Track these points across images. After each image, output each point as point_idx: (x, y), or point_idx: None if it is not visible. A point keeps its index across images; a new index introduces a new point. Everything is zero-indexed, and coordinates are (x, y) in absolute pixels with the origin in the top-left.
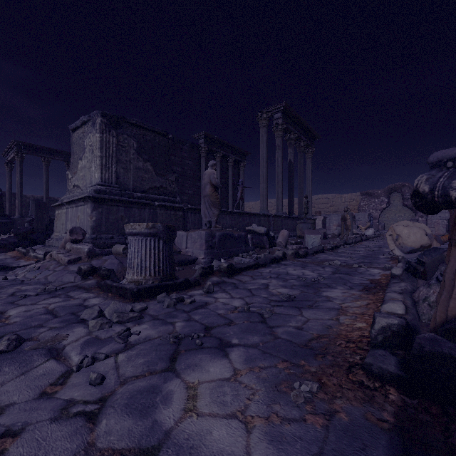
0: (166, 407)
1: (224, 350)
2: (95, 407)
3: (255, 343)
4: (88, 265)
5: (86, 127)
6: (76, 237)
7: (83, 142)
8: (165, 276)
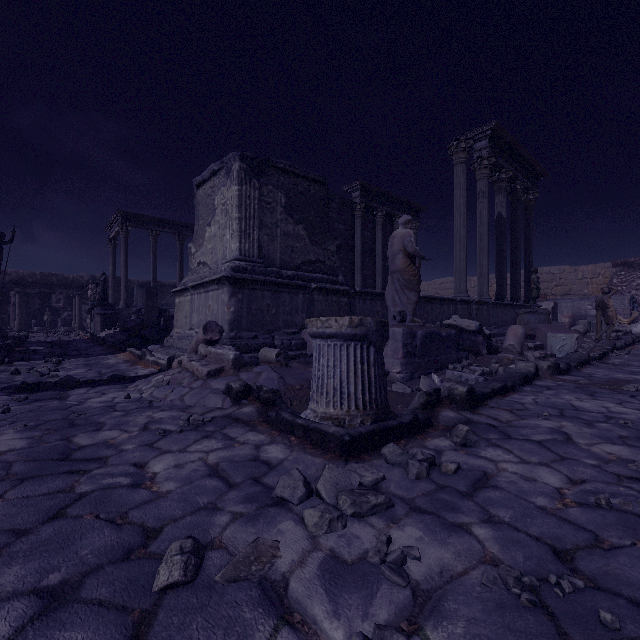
0: None
1: None
2: None
3: None
4: (240, 382)
5: (217, 178)
6: (211, 336)
7: (212, 201)
8: (380, 411)
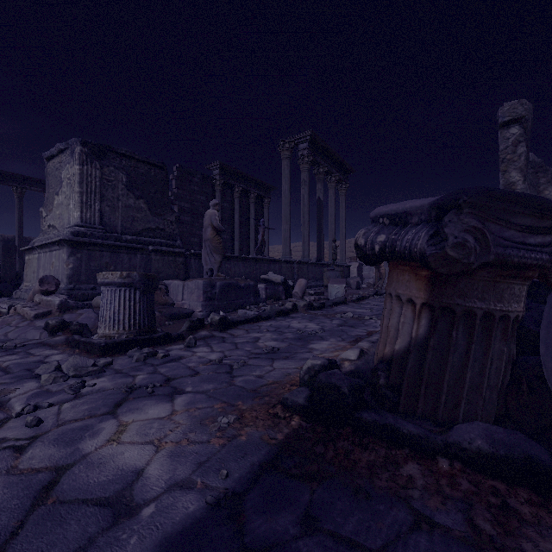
0: (92, 439)
1: (172, 396)
2: (26, 442)
3: (207, 390)
4: (58, 319)
5: (64, 156)
6: (47, 288)
7: (60, 174)
8: (142, 330)
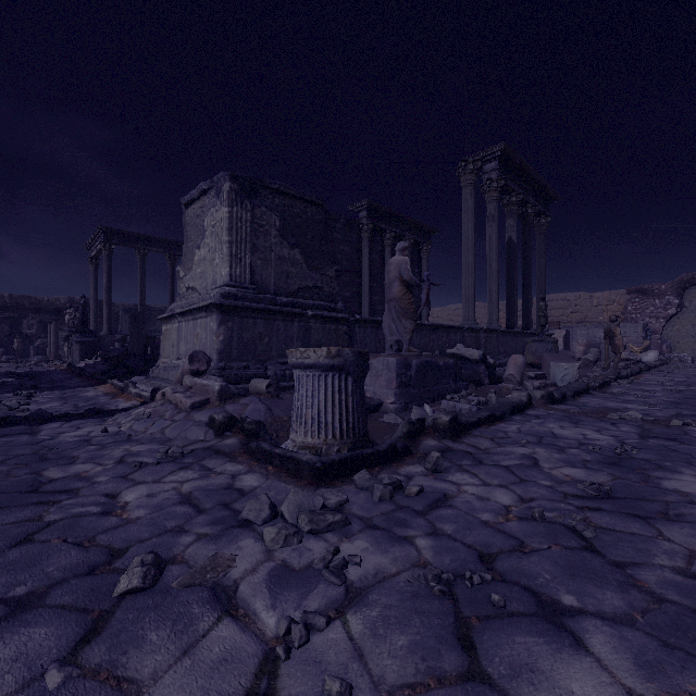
0: None
1: (562, 625)
2: None
3: (621, 612)
4: (224, 413)
5: (206, 198)
6: (198, 367)
7: (202, 222)
8: (357, 439)
